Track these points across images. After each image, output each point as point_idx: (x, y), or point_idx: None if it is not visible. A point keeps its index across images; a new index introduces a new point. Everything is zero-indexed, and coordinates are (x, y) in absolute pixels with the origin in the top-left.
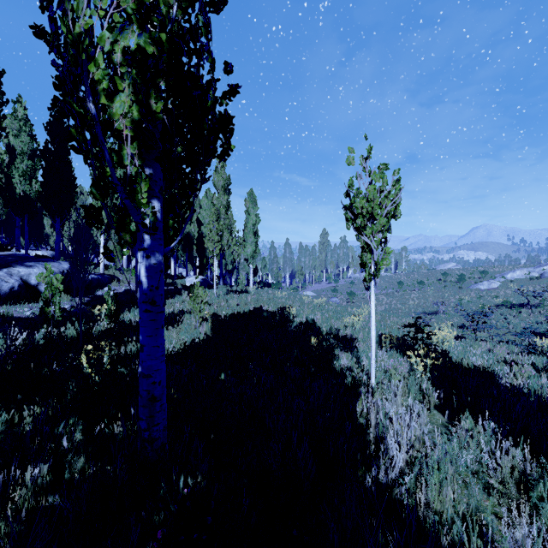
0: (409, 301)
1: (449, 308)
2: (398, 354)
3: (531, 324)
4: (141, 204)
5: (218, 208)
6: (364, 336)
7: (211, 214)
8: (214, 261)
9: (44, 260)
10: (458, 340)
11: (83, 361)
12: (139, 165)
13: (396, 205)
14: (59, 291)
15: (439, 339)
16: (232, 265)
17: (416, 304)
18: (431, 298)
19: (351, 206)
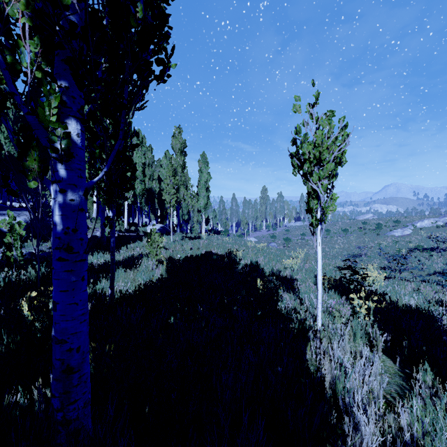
0: (336, 246)
1: (369, 252)
2: (336, 294)
3: (442, 265)
4: (48, 121)
5: (176, 167)
6: (302, 276)
7: (168, 170)
8: (171, 211)
9: (17, 209)
10: (384, 280)
11: (24, 308)
12: (45, 71)
13: (343, 151)
14: (21, 237)
15: (371, 280)
16: (188, 216)
17: (342, 248)
18: (354, 243)
19: (297, 153)
